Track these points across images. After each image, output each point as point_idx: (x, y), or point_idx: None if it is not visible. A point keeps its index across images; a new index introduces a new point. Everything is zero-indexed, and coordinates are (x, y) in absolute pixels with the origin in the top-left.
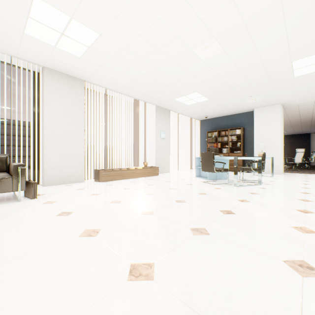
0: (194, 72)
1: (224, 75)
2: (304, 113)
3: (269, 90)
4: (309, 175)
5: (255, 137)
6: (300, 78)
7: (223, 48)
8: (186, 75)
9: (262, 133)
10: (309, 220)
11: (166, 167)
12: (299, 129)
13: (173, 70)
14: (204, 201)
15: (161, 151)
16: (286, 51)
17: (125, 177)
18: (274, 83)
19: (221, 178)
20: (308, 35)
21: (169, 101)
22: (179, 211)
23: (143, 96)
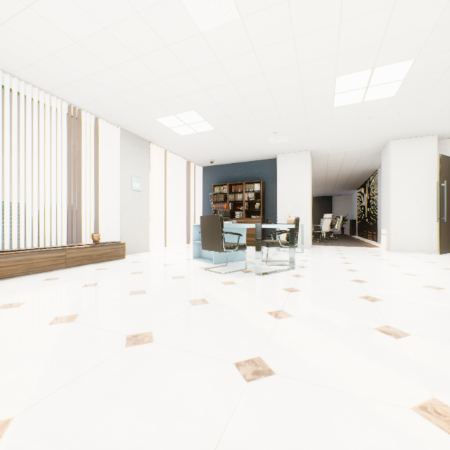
0: (186, 61)
1: (240, 82)
2: (332, 169)
3: (300, 126)
4: (341, 248)
5: (279, 195)
6: (339, 111)
7: (240, 11)
8: (173, 66)
9: (287, 190)
10: (421, 364)
11: (142, 241)
12: (323, 190)
13: (144, 44)
14: (200, 327)
15: (133, 213)
16: (333, 53)
17: (38, 268)
18: (308, 114)
19: (235, 259)
20: (367, 24)
21: (146, 122)
22: (114, 400)
23: (90, 101)
